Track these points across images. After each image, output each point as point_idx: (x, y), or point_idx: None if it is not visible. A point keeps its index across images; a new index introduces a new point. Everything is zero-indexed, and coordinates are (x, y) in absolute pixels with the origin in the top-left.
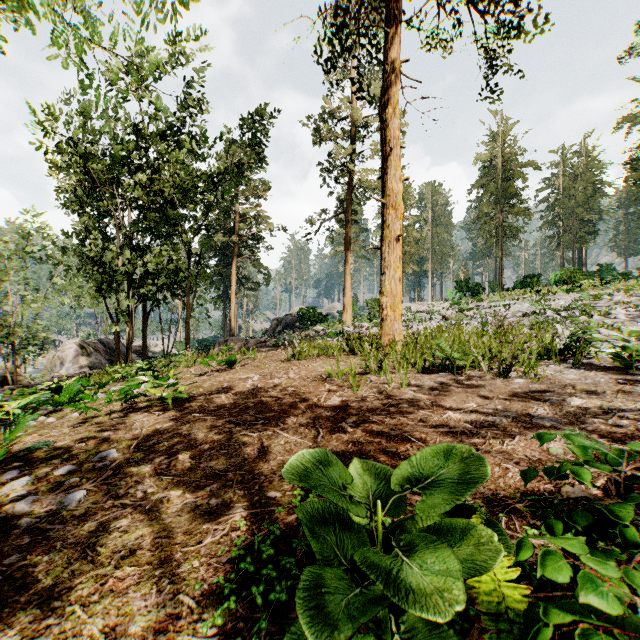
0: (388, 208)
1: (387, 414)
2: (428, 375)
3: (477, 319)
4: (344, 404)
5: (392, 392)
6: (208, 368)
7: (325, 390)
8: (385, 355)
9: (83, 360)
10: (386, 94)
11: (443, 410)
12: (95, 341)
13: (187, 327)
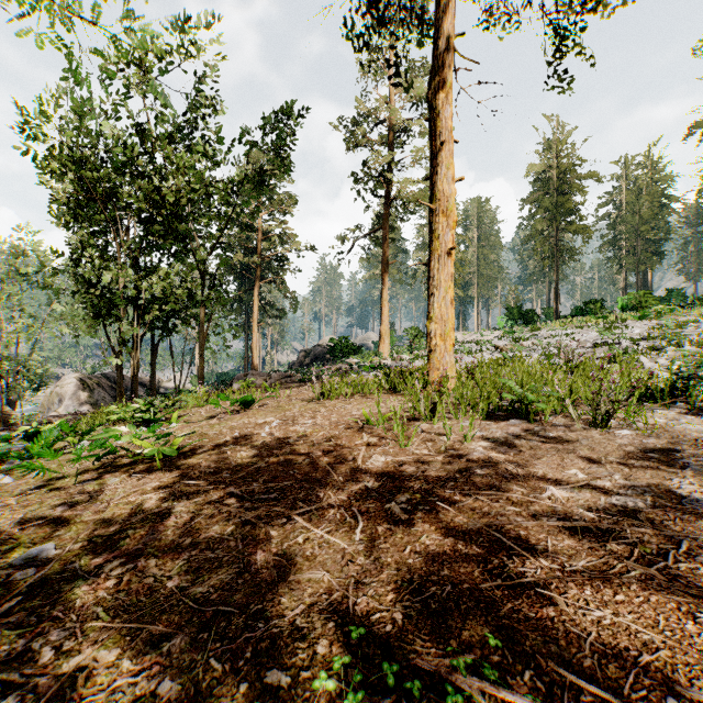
0: (437, 215)
1: (455, 487)
2: (496, 423)
3: (537, 350)
4: (390, 468)
5: (453, 448)
6: (221, 408)
7: (362, 443)
8: (439, 396)
9: (84, 397)
10: (435, 76)
11: (535, 481)
12: (99, 375)
13: (200, 360)
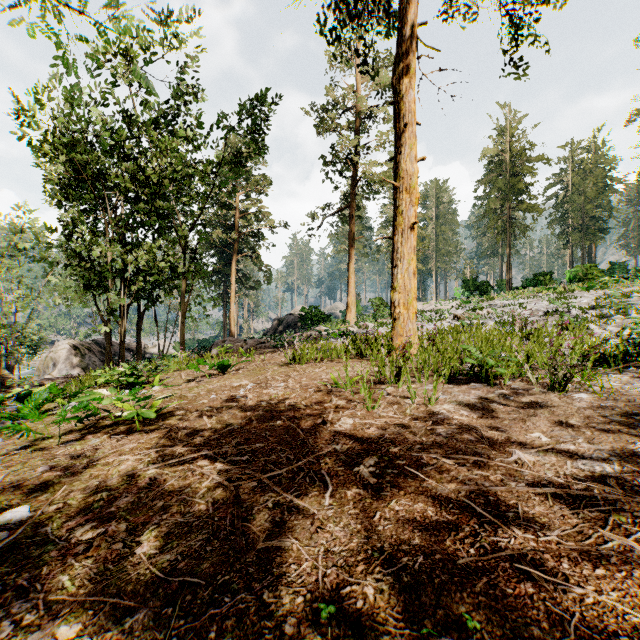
0: (401, 192)
1: (421, 450)
2: (458, 386)
3: (493, 318)
4: (358, 430)
5: (418, 411)
6: (200, 372)
7: (331, 406)
8: (404, 361)
9: (76, 361)
10: (398, 63)
11: (500, 444)
12: (90, 341)
13: (182, 327)
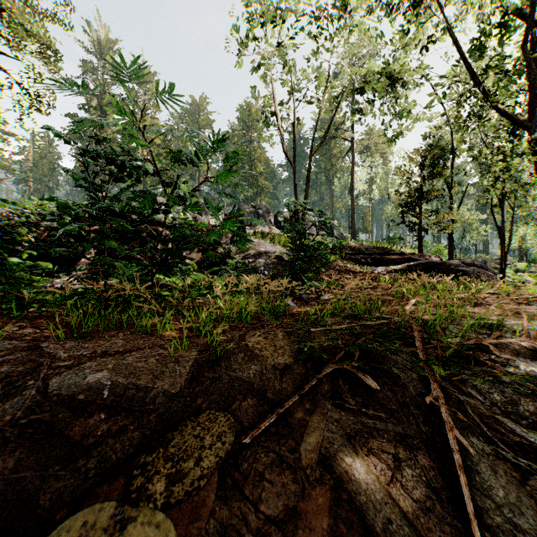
0: None
1: None
2: None
3: None
4: None
5: None
6: None
7: None
8: None
9: None
10: None
11: None
12: None
13: None
